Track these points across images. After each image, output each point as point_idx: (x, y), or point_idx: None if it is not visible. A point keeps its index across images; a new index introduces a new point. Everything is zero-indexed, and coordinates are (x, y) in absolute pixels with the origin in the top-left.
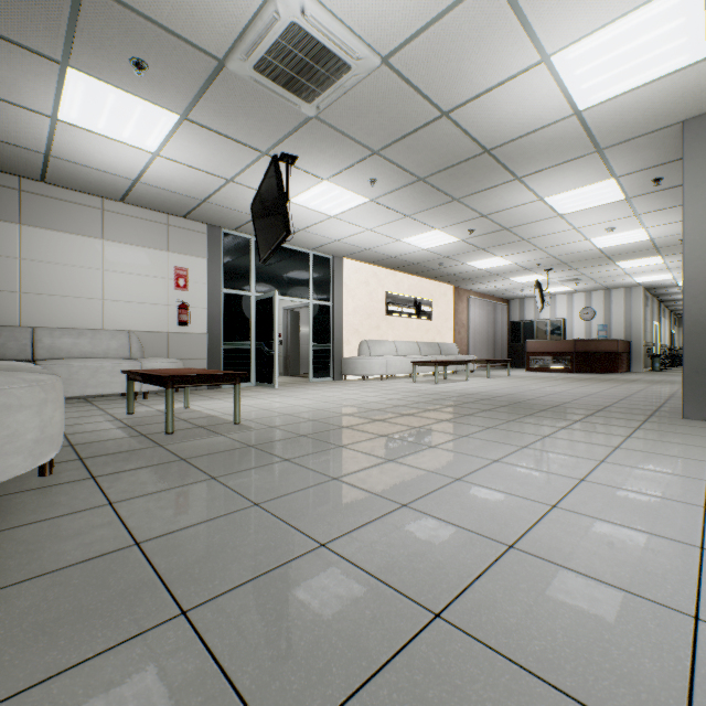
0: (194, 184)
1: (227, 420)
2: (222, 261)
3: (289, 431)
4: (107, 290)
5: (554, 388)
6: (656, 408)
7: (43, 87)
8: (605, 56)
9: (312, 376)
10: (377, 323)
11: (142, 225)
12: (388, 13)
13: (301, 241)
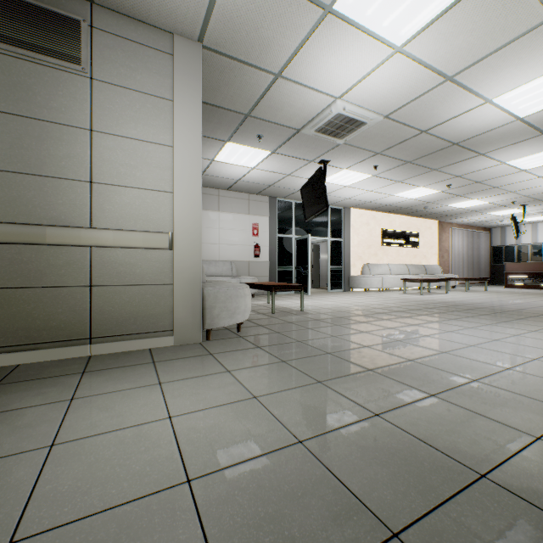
0: (268, 179)
1: (295, 310)
2: (276, 218)
3: (332, 315)
4: (220, 239)
5: (520, 300)
6: None
7: (214, 150)
8: (531, 94)
9: (330, 288)
10: (375, 252)
11: (236, 201)
12: (388, 101)
13: None
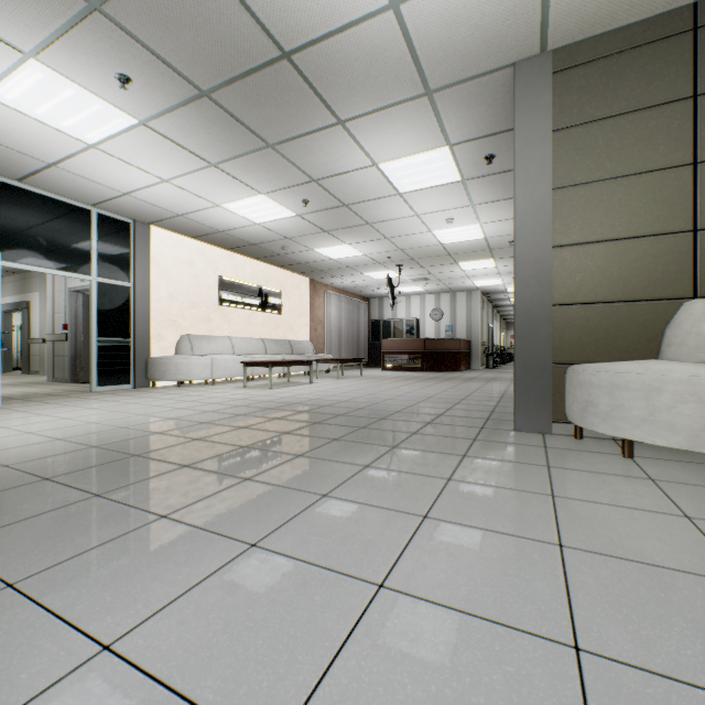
0: None
1: None
2: None
3: None
4: None
5: (396, 391)
6: (489, 415)
7: None
8: None
9: (97, 384)
10: (207, 315)
11: None
12: None
13: (66, 186)
